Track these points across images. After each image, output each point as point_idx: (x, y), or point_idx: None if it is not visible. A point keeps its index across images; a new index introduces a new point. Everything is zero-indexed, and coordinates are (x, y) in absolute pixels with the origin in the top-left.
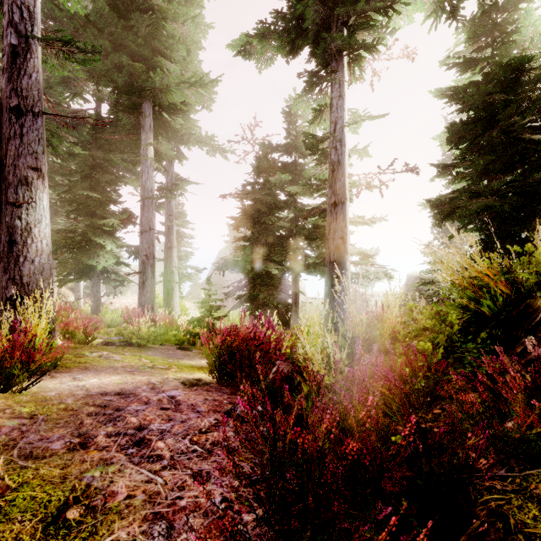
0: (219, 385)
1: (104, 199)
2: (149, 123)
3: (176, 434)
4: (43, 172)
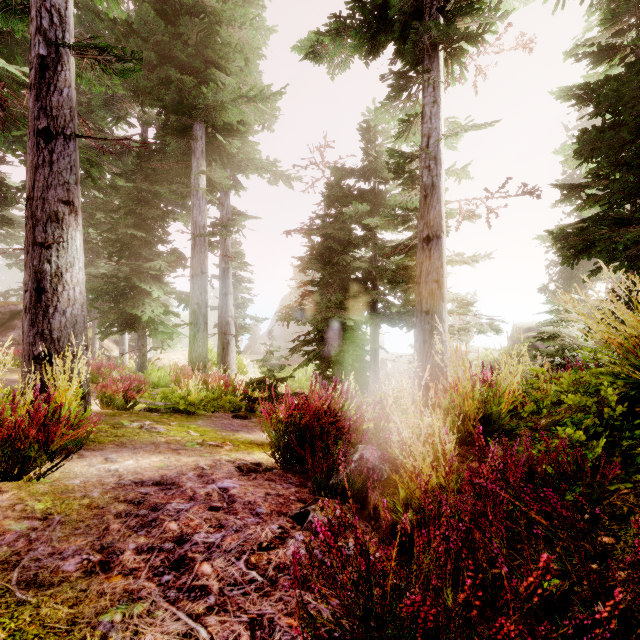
0: (284, 472)
1: (150, 238)
2: (201, 148)
3: (227, 552)
4: (76, 205)
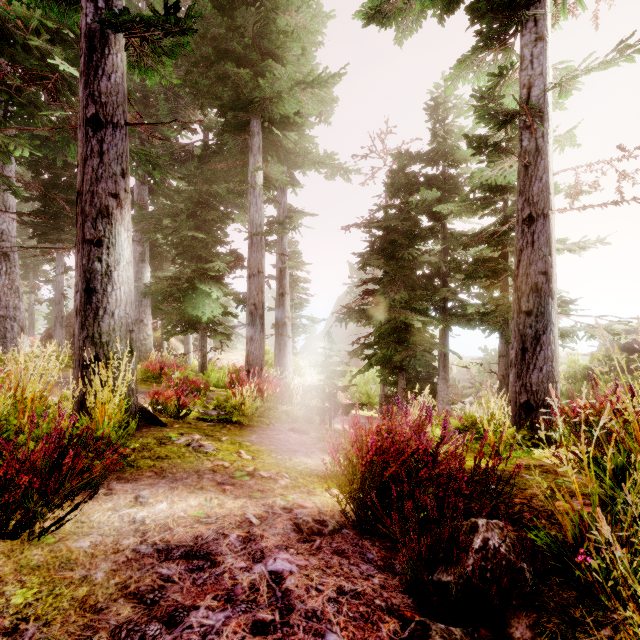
0: (357, 535)
1: (210, 239)
2: (257, 144)
3: None
4: (124, 199)
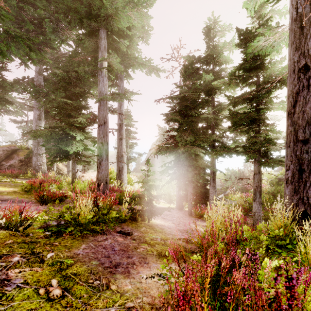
0: None
1: (75, 104)
2: (104, 45)
3: None
4: None
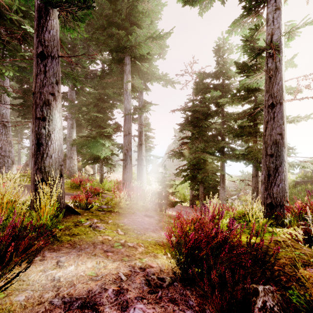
0: (182, 286)
1: (104, 117)
2: (128, 69)
3: None
4: (57, 96)
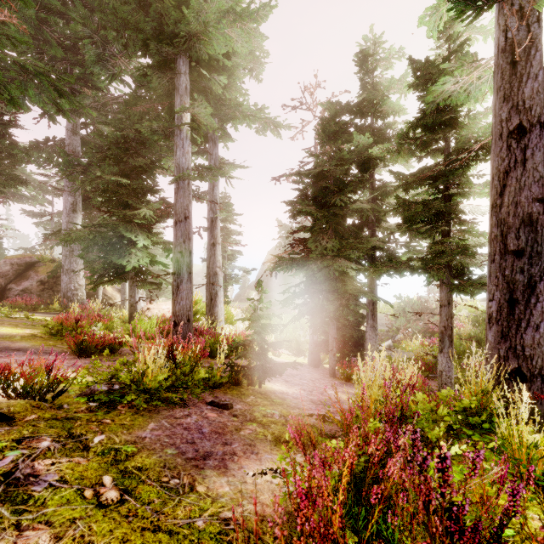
0: None
1: (136, 185)
2: (184, 84)
3: None
4: None
